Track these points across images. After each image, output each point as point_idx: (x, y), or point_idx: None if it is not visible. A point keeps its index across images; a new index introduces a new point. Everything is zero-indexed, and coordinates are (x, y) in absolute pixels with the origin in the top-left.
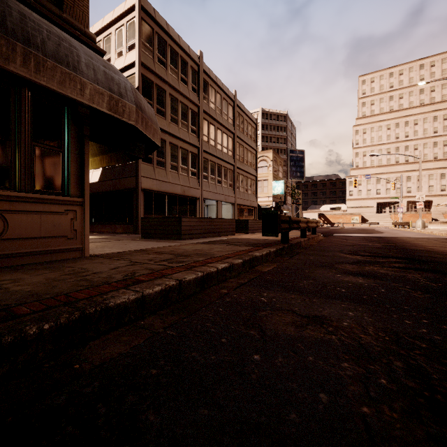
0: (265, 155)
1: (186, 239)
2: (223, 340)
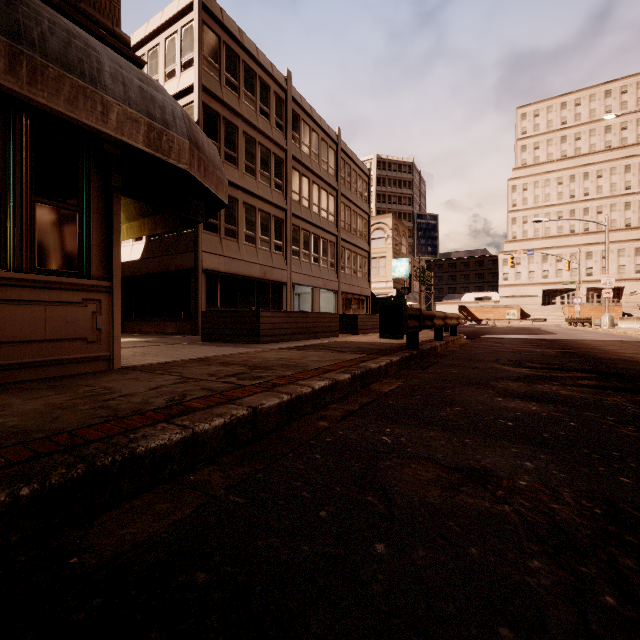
0: (381, 221)
1: (267, 343)
2: (323, 514)
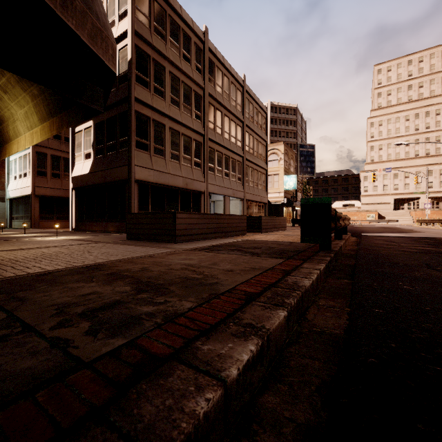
0: (275, 148)
1: (183, 242)
2: None
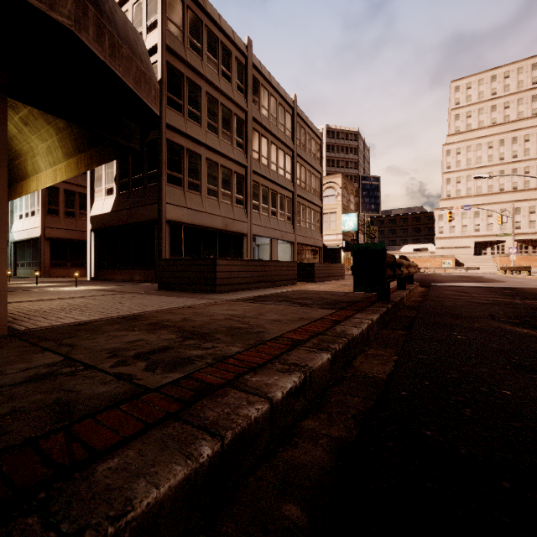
0: (332, 181)
1: (224, 293)
2: None
